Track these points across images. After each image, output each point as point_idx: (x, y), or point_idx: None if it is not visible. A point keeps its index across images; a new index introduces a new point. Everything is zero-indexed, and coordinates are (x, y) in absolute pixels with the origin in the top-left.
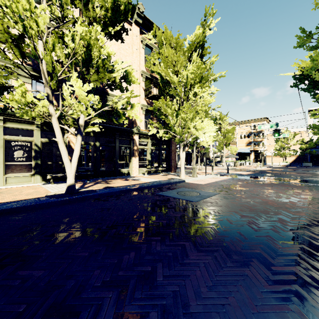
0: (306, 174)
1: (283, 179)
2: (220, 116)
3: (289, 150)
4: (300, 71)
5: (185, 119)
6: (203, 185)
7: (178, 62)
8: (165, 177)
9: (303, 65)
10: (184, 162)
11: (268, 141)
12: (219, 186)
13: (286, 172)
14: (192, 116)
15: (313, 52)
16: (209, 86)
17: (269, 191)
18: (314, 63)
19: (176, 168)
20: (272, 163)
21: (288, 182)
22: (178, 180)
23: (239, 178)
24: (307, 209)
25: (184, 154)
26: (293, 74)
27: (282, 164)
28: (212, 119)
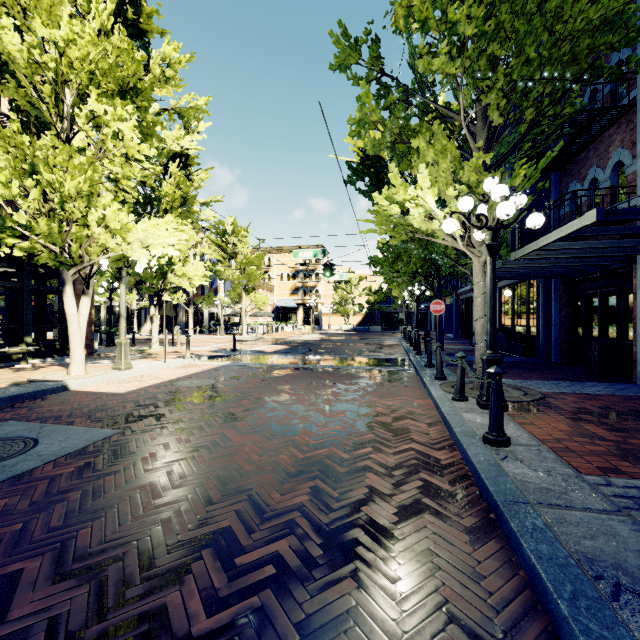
0: (370, 345)
1: (330, 360)
2: (234, 227)
3: (354, 305)
4: (357, 154)
5: (59, 192)
6: (117, 396)
7: (36, 1)
8: (11, 378)
9: (361, 143)
10: (83, 329)
11: (325, 288)
12: (163, 395)
13: (344, 342)
14: (87, 186)
15: (361, 82)
16: (162, 124)
17: (281, 397)
18: (363, 110)
19: (93, 343)
20: (330, 327)
21: (333, 367)
22: (39, 386)
23: (247, 362)
24: (327, 459)
25: (84, 305)
26: (348, 159)
27: (344, 328)
28: (217, 231)
